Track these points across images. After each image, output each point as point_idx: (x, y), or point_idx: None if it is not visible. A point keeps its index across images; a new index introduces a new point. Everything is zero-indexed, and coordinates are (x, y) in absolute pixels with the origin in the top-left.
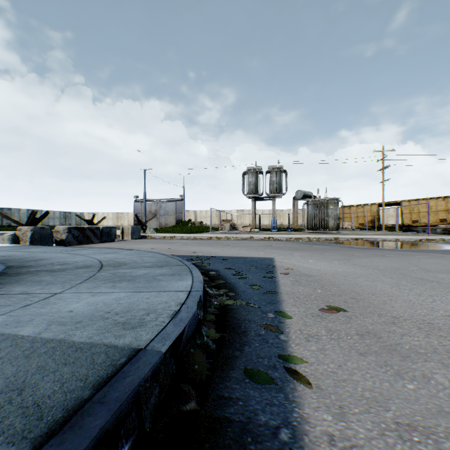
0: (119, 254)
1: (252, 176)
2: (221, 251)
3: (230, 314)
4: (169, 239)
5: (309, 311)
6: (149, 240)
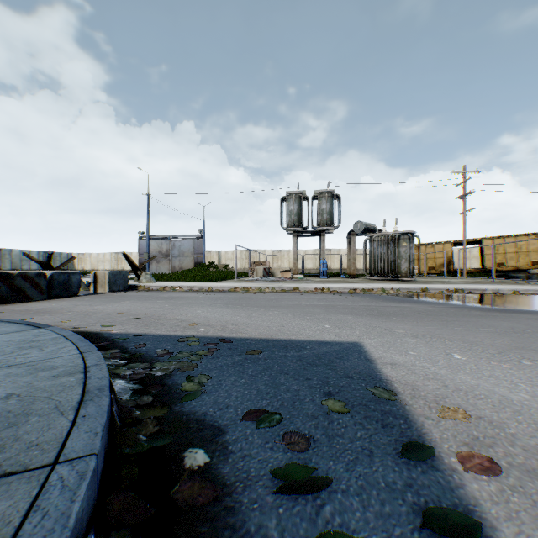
0: None
1: (294, 203)
2: (246, 320)
3: None
4: (170, 291)
5: None
6: (138, 292)
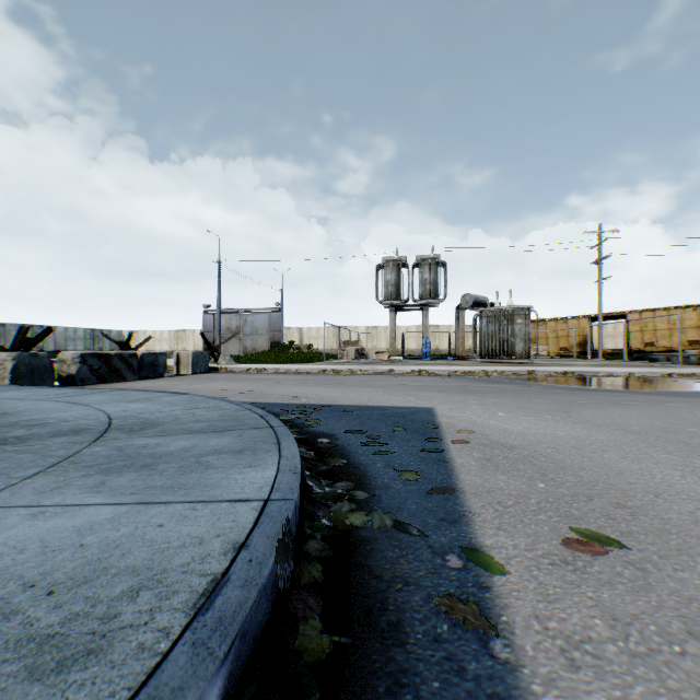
0: (156, 402)
1: (391, 272)
2: (340, 395)
3: (358, 558)
4: (255, 373)
5: (537, 545)
6: (222, 374)
